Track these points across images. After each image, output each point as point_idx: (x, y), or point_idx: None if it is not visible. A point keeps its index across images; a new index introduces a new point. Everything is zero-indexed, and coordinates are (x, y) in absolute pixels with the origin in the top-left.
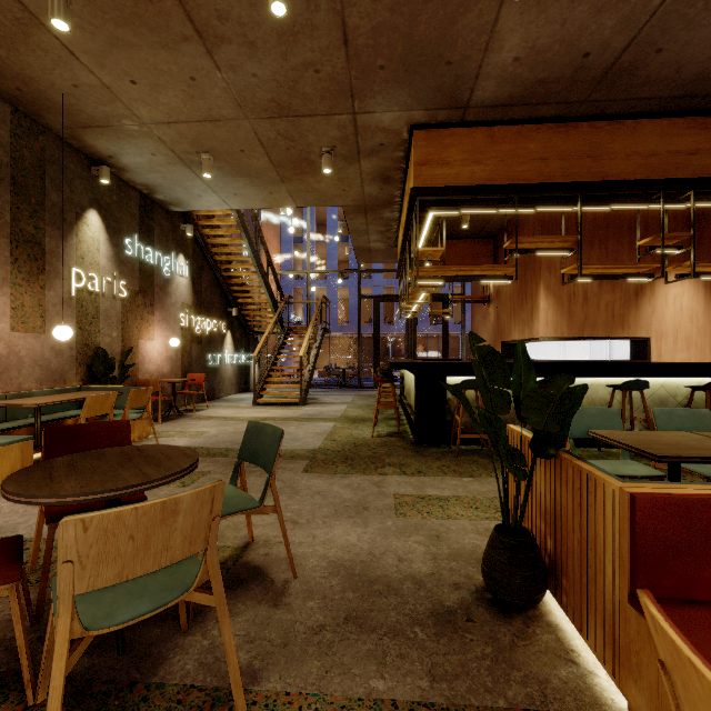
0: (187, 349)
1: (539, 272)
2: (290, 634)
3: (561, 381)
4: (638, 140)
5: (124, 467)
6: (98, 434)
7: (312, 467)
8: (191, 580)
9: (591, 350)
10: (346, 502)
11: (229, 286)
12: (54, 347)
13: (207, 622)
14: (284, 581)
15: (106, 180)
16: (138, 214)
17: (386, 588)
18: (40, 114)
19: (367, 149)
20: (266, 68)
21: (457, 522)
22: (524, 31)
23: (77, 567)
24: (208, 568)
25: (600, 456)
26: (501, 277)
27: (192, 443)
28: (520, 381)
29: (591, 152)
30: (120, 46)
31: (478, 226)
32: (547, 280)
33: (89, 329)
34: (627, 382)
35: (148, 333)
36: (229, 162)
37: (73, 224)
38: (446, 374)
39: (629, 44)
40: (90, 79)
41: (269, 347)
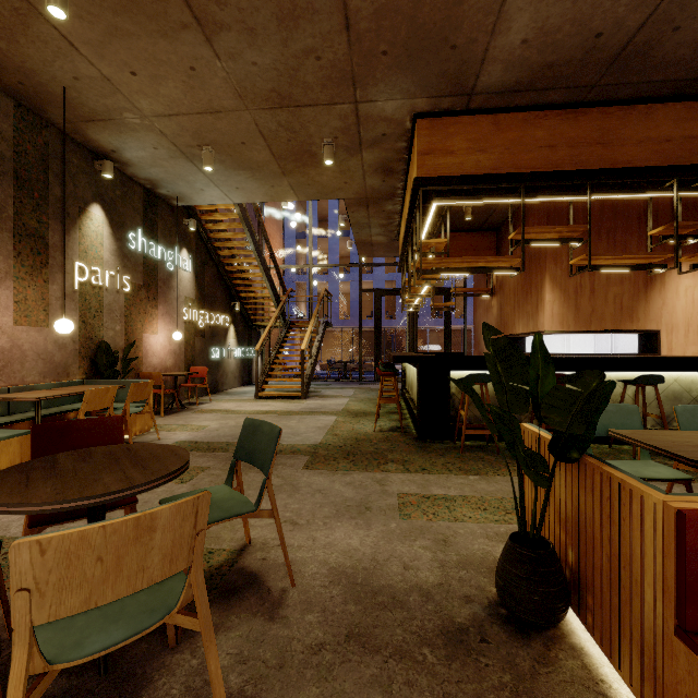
0: (190, 342)
1: (544, 264)
2: (286, 654)
3: (589, 378)
4: (650, 125)
5: (108, 469)
6: (89, 431)
7: (313, 463)
8: (174, 600)
9: (596, 343)
10: (347, 502)
11: (232, 280)
12: (58, 340)
13: (197, 637)
14: (282, 590)
15: (109, 174)
16: (141, 209)
17: (390, 600)
18: (43, 109)
19: (369, 140)
20: (266, 56)
21: (464, 525)
22: (534, 10)
23: (34, 595)
24: (192, 588)
25: (611, 453)
26: (507, 268)
27: (193, 437)
28: (537, 377)
29: (601, 139)
30: (119, 35)
31: (481, 218)
32: (552, 272)
33: (92, 323)
34: (640, 377)
35: (151, 327)
36: (230, 155)
37: (77, 219)
38: (449, 368)
39: (644, 23)
40: (90, 71)
41: (272, 340)
